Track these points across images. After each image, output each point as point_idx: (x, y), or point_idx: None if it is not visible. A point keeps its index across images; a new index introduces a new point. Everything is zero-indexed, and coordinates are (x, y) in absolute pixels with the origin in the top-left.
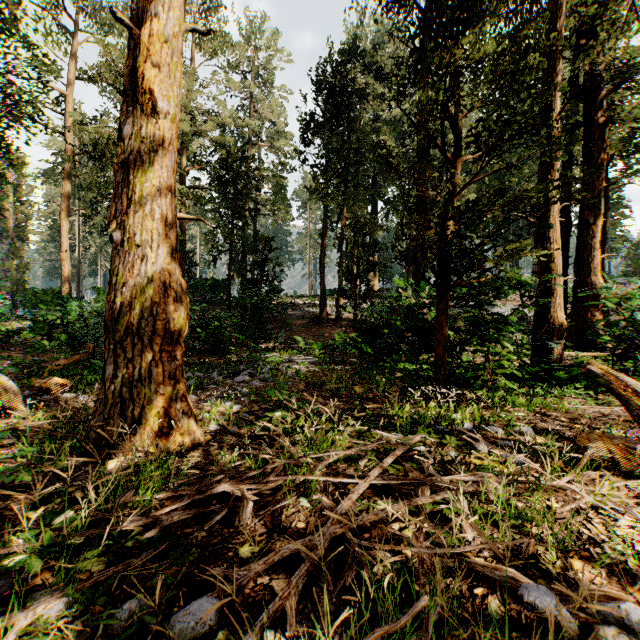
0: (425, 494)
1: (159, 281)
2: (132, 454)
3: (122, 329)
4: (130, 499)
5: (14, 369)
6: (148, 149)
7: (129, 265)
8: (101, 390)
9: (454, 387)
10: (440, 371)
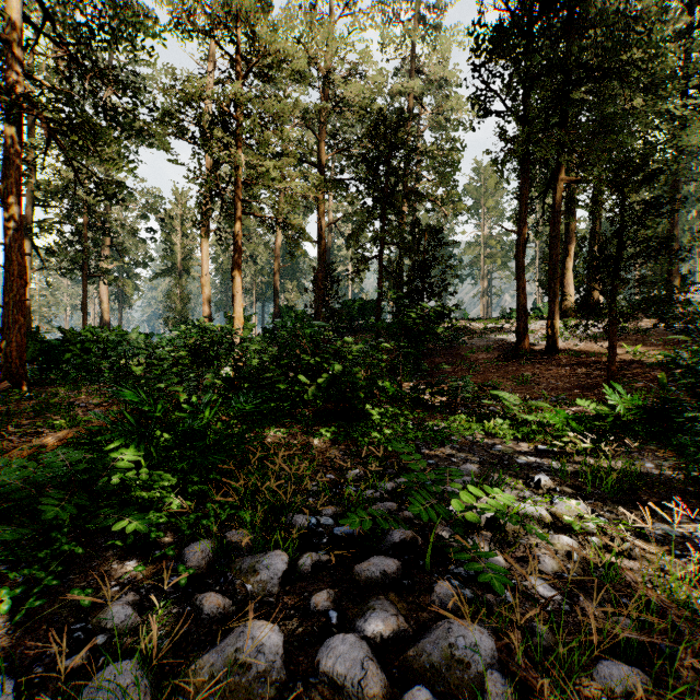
0: None
1: None
2: None
3: None
4: None
5: None
6: None
7: None
8: None
9: None
10: None
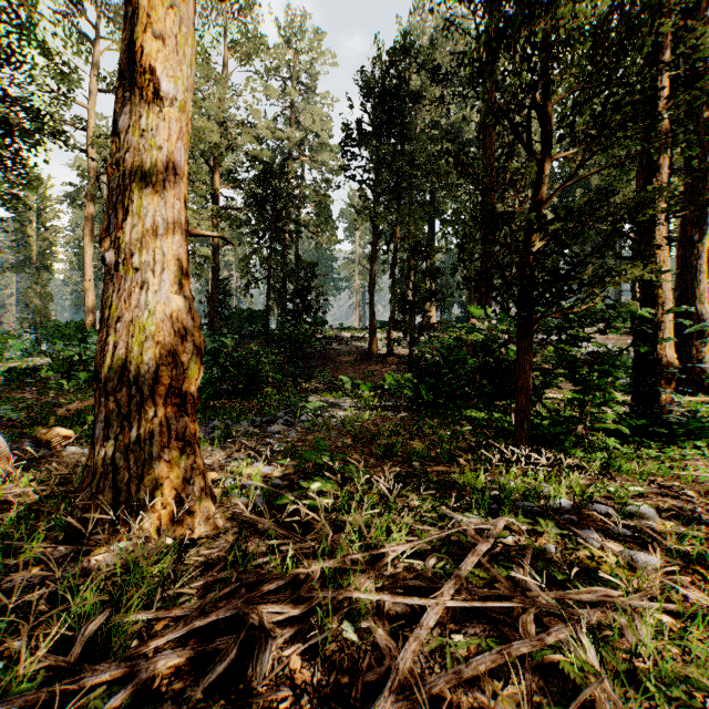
0: (529, 632)
1: (163, 314)
2: (127, 539)
3: (116, 377)
4: (107, 619)
5: (17, 415)
6: (150, 145)
7: (125, 294)
8: (90, 455)
9: (538, 444)
10: (522, 426)
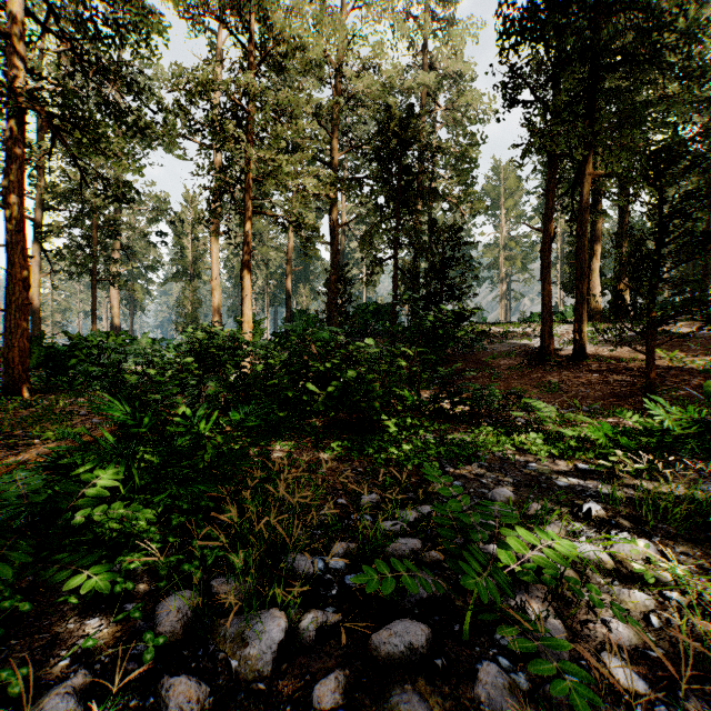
0: None
1: None
2: None
3: None
4: None
5: None
6: None
7: None
8: None
9: None
10: None
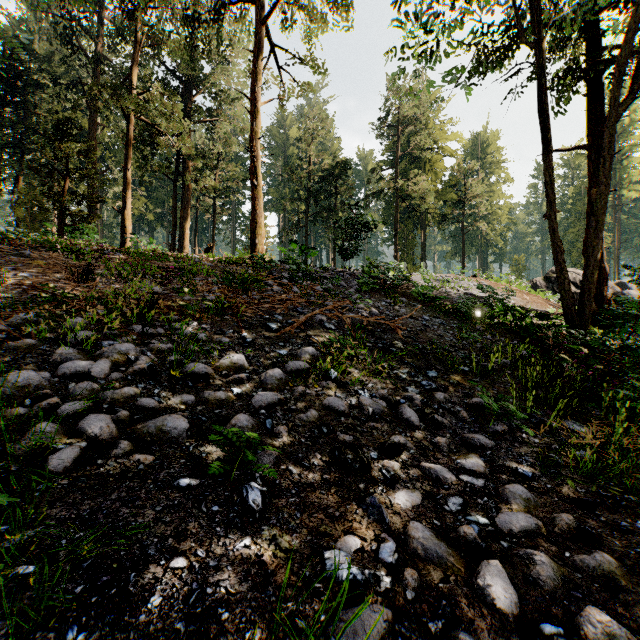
0: None
1: None
2: None
3: None
4: None
5: None
6: None
7: None
8: None
9: None
10: None
